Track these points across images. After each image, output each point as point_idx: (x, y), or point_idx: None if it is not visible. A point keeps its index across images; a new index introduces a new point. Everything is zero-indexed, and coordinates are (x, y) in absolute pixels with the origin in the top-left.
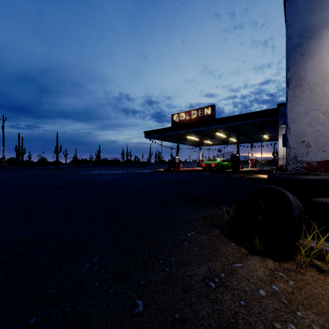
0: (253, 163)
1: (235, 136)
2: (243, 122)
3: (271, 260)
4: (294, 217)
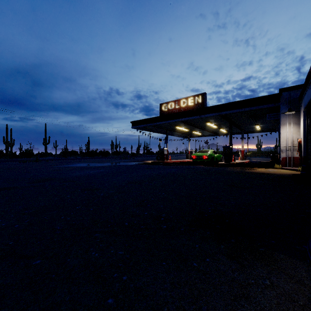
0: (243, 154)
1: (226, 127)
2: (240, 109)
3: None
4: None
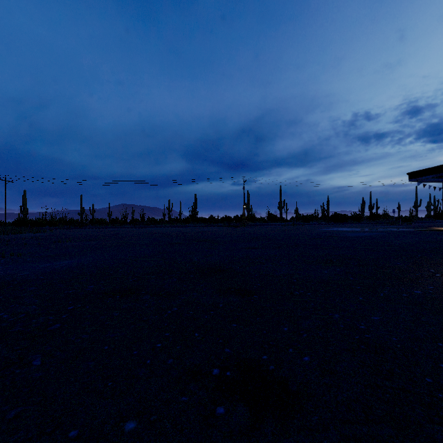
0: None
1: None
2: None
3: None
4: None
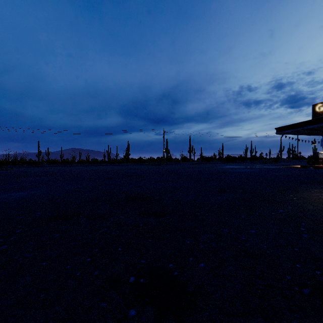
0: None
1: None
2: None
3: None
4: None
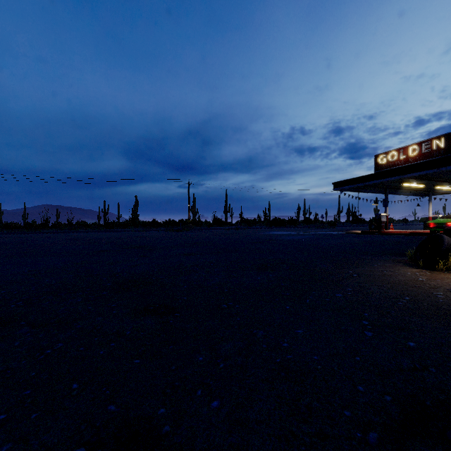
0: None
1: None
2: None
3: (426, 270)
4: (442, 248)
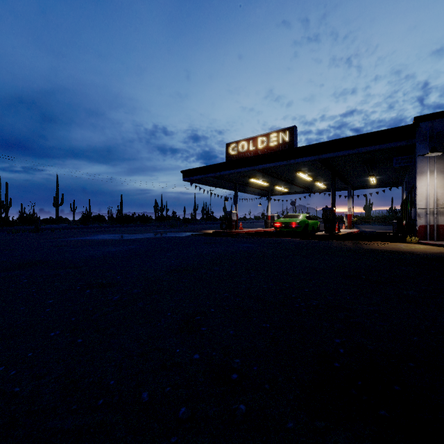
0: (351, 221)
1: (325, 179)
2: (351, 150)
3: None
4: None
